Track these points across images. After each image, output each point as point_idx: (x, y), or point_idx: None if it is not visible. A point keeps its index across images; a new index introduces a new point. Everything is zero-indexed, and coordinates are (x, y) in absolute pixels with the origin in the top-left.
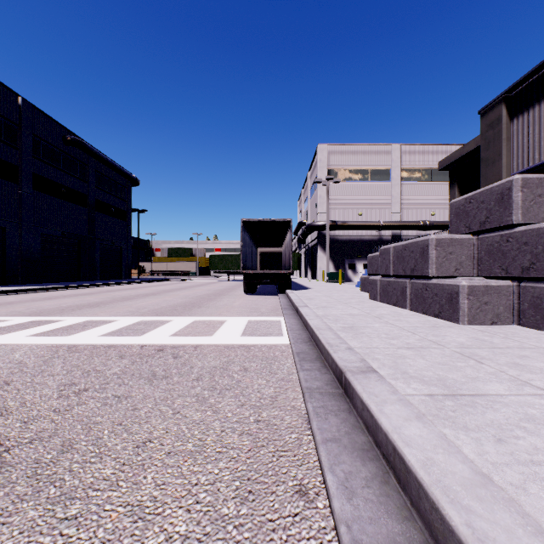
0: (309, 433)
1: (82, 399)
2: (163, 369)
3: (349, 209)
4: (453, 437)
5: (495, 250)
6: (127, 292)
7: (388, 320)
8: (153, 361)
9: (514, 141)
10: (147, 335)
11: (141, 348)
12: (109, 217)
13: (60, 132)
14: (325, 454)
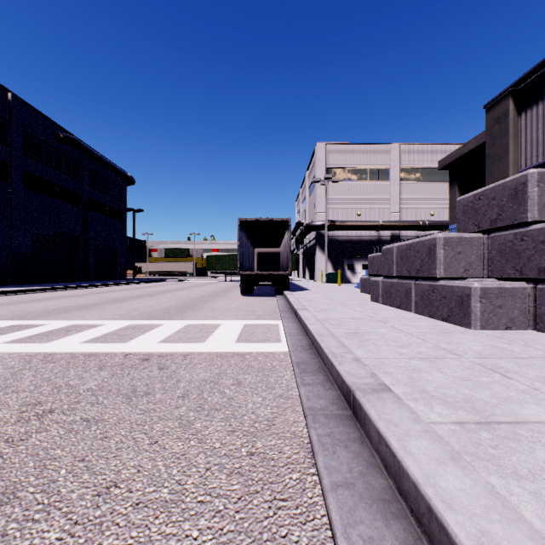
0: (314, 472)
1: (43, 424)
2: (146, 383)
3: (348, 209)
4: (504, 490)
5: (508, 249)
6: (120, 294)
7: (394, 325)
8: (135, 373)
9: (522, 136)
10: (134, 341)
11: (125, 357)
12: (103, 216)
13: (53, 129)
14: (335, 508)
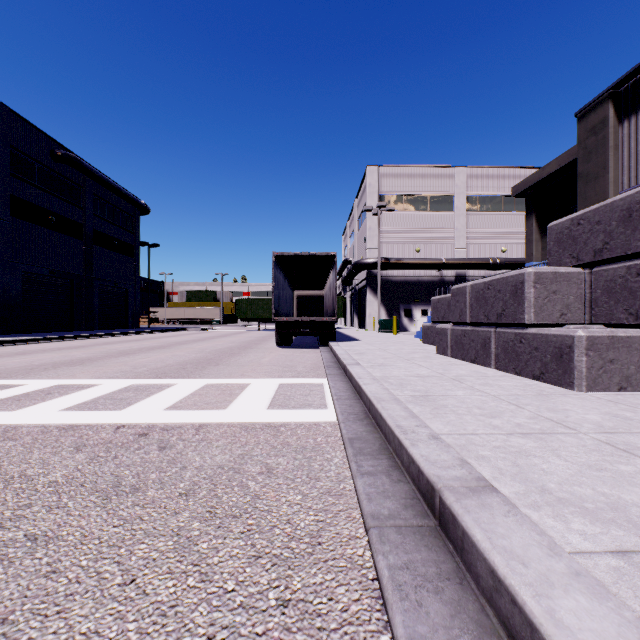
0: None
1: None
2: (136, 472)
3: (405, 244)
4: None
5: (619, 287)
6: (129, 345)
7: (474, 385)
8: (125, 456)
9: (625, 149)
10: (132, 408)
11: (115, 430)
12: (111, 252)
13: (48, 145)
14: None
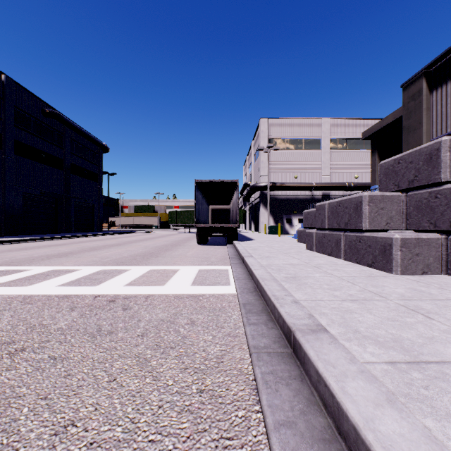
0: (258, 410)
1: (13, 363)
2: (110, 323)
3: (287, 172)
4: (441, 434)
5: (424, 205)
6: (96, 243)
7: (327, 270)
8: (102, 314)
9: (433, 110)
10: (103, 284)
11: (94, 298)
12: (82, 178)
13: (40, 105)
14: (278, 449)
